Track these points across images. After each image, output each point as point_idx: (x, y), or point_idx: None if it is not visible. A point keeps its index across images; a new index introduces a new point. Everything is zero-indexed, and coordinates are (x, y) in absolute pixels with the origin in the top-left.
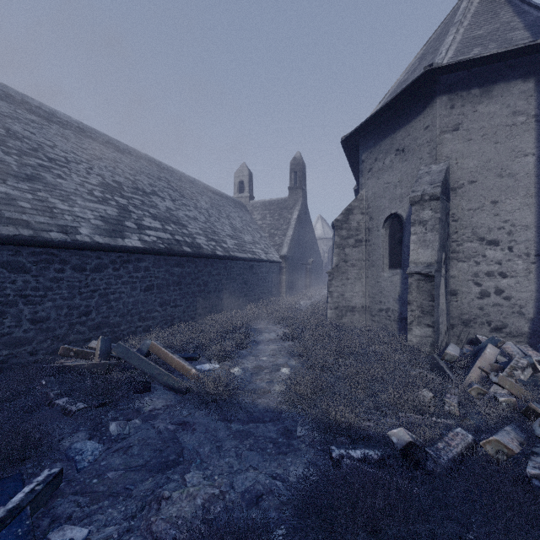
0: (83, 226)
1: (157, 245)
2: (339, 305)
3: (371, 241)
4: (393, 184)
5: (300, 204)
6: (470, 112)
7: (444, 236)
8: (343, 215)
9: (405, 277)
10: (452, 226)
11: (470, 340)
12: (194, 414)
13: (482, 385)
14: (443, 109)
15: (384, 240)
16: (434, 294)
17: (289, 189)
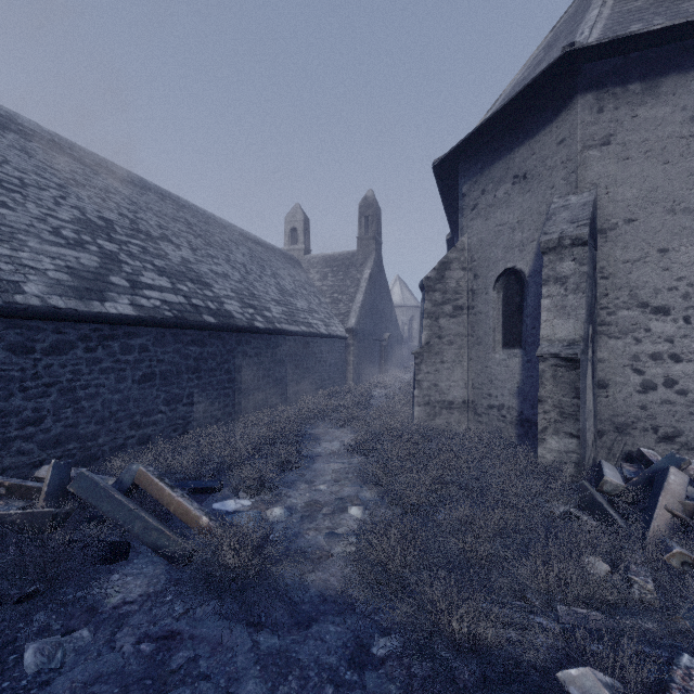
0: (32, 281)
1: (160, 312)
2: (431, 400)
3: (476, 309)
4: (509, 226)
5: (373, 260)
6: (627, 118)
7: (591, 300)
8: (437, 271)
9: (528, 360)
10: (600, 286)
11: (627, 454)
12: (193, 614)
13: (680, 542)
14: (587, 113)
15: (495, 306)
16: (580, 388)
17: (359, 239)
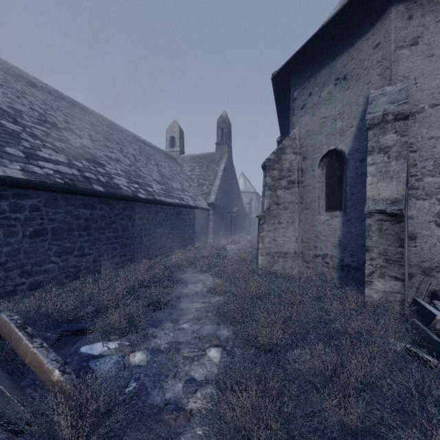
0: None
1: (51, 178)
2: (271, 251)
3: (305, 182)
4: (332, 117)
5: (226, 158)
6: (432, 23)
7: (407, 167)
8: (275, 154)
9: (347, 219)
10: (410, 158)
11: (432, 292)
12: None
13: None
14: (399, 20)
15: (320, 180)
16: (404, 238)
17: (216, 144)
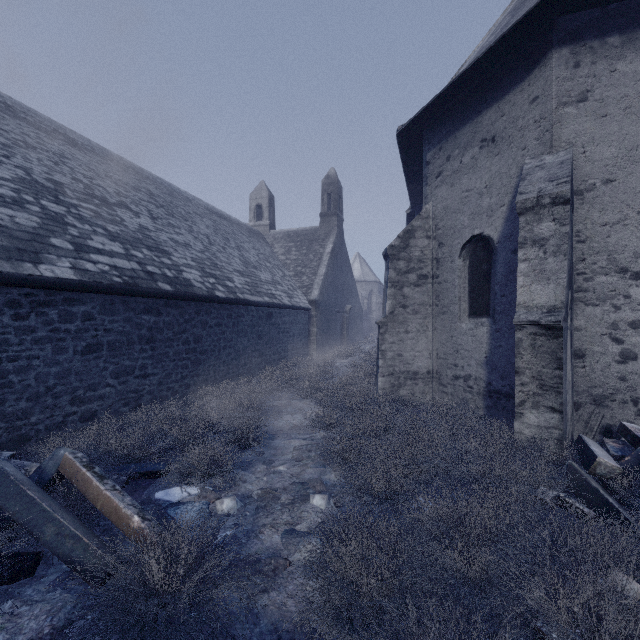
0: None
1: (108, 277)
2: (395, 370)
3: (441, 277)
4: (477, 191)
5: (335, 235)
6: (605, 73)
7: (571, 264)
8: (401, 239)
9: (497, 329)
10: (577, 250)
11: (605, 427)
12: None
13: None
14: (562, 68)
15: (461, 274)
16: (562, 358)
17: (321, 215)
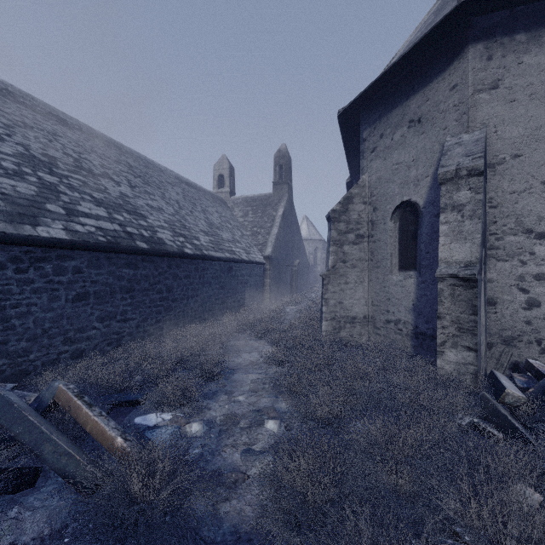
0: None
1: (94, 237)
2: (336, 316)
3: (375, 237)
4: (405, 164)
5: (286, 200)
6: (513, 64)
7: (484, 226)
8: (342, 205)
9: (422, 280)
10: (490, 214)
11: (513, 364)
12: None
13: None
14: (477, 60)
15: (392, 234)
16: (477, 306)
17: (274, 184)
